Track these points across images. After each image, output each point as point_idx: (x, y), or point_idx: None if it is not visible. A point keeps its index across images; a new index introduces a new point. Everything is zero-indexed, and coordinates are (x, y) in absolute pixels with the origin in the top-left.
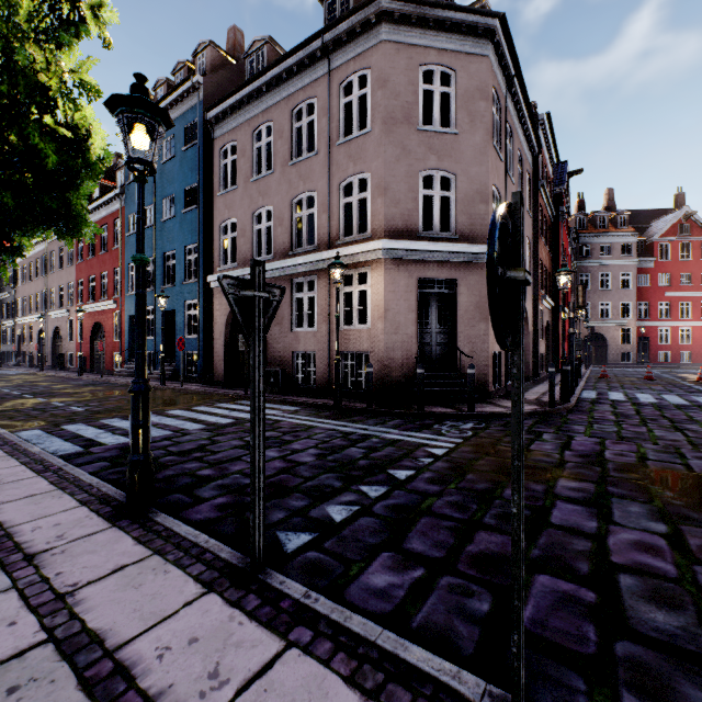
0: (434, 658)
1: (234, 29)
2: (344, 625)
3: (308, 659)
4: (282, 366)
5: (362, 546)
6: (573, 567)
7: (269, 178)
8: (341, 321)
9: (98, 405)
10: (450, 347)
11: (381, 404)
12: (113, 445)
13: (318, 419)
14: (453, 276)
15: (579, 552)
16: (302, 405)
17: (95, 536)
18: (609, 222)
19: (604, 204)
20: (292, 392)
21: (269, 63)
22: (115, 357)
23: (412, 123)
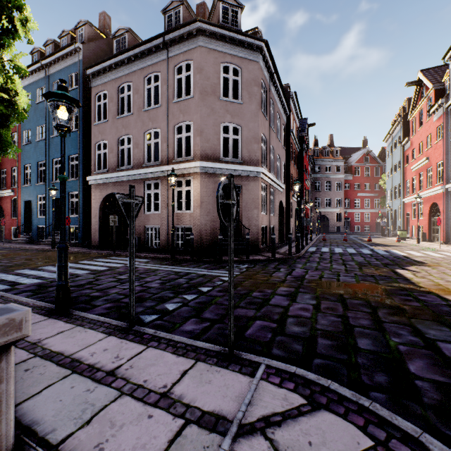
0: (206, 344)
1: (104, 13)
2: (172, 339)
3: (156, 350)
4: (138, 235)
5: (182, 318)
6: (272, 317)
7: (129, 117)
8: (175, 208)
9: (8, 262)
10: (238, 223)
11: (198, 256)
12: (31, 284)
13: (161, 265)
14: (240, 184)
15: (276, 312)
16: (151, 258)
17: (42, 322)
18: (330, 153)
19: (328, 143)
20: (144, 251)
21: (129, 44)
22: (13, 229)
23: (217, 95)
